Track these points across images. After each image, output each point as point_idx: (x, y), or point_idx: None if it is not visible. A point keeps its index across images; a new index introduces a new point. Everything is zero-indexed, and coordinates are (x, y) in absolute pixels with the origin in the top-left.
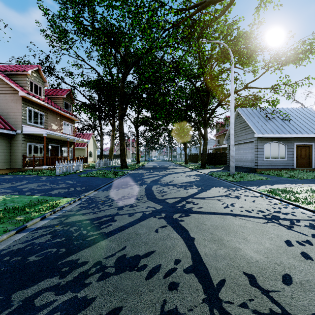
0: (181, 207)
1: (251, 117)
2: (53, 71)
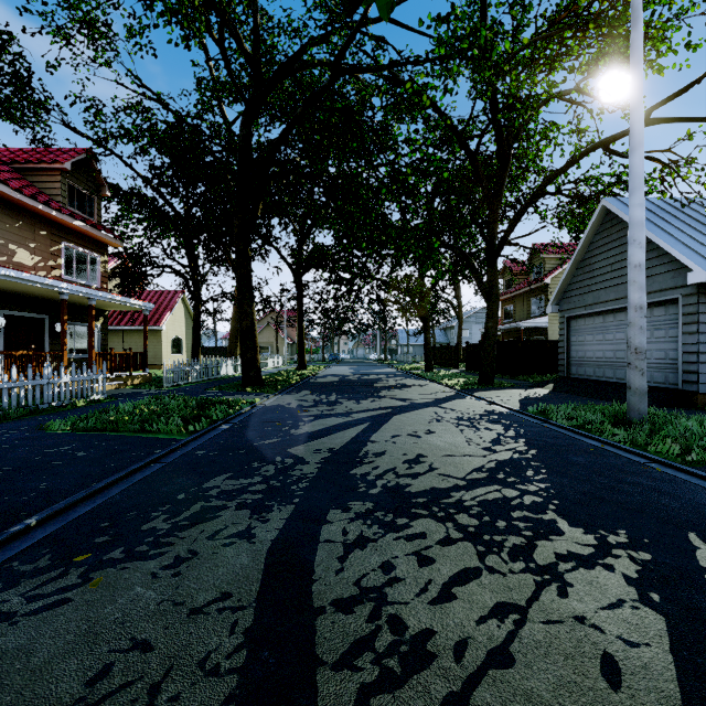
0: None
1: (660, 222)
2: (33, 88)
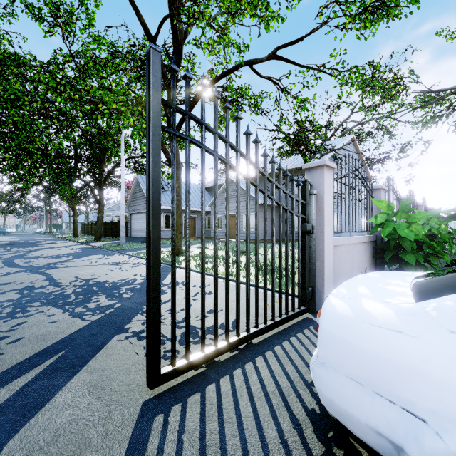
0: (48, 267)
1: None
2: None
